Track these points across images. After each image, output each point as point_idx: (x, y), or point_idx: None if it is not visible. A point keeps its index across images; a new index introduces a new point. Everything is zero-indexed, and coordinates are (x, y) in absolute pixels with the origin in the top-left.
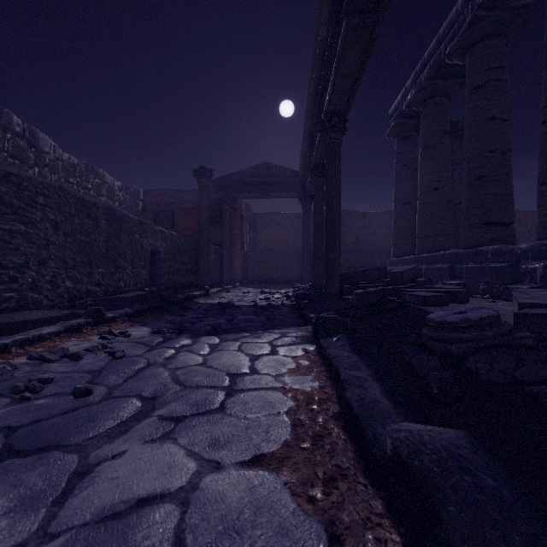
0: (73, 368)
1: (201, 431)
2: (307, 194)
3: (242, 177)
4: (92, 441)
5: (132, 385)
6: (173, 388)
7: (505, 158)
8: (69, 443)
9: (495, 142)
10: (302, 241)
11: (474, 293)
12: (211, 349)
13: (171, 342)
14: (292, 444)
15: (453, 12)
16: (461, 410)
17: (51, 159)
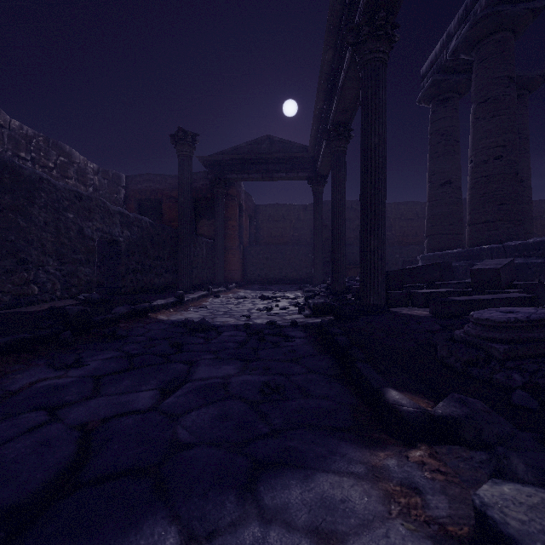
0: None
1: None
2: (319, 174)
3: (238, 154)
4: None
5: None
6: None
7: None
8: None
9: None
10: (309, 236)
11: None
12: None
13: None
14: None
15: None
16: None
17: None
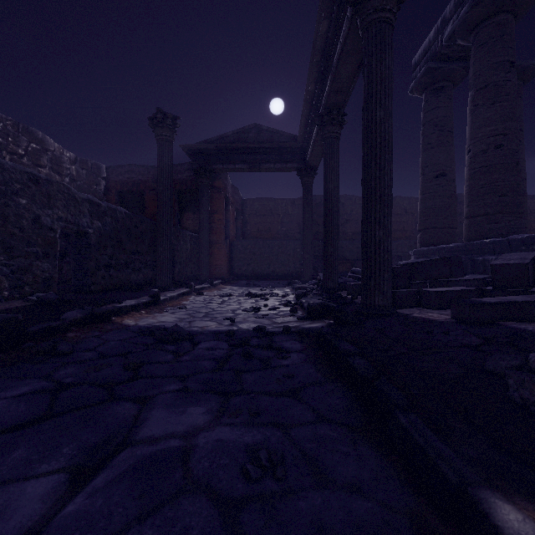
0: None
1: None
2: (308, 164)
3: (224, 143)
4: None
5: None
6: None
7: None
8: None
9: None
10: (297, 230)
11: None
12: None
13: None
14: None
15: None
16: None
17: None
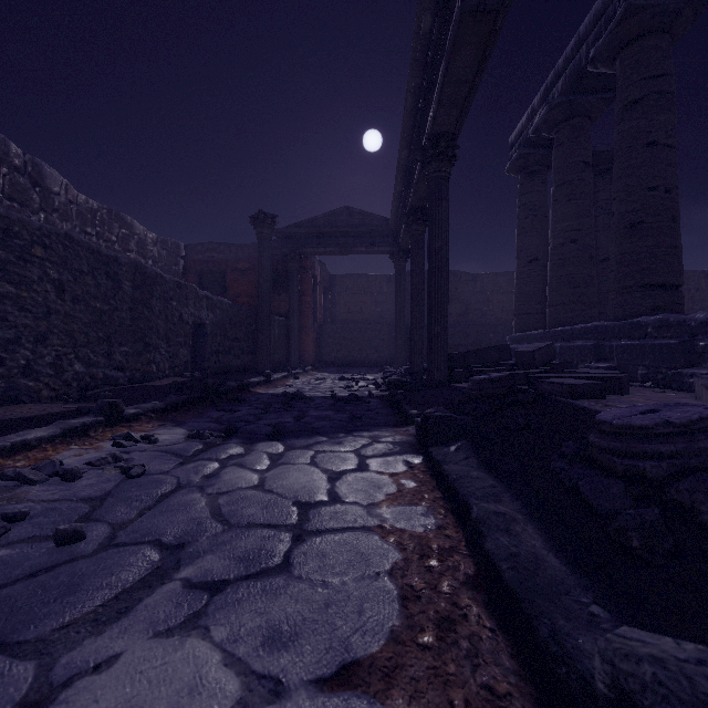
0: (63, 494)
1: (251, 611)
2: (401, 249)
3: (315, 226)
4: (68, 631)
5: (149, 523)
6: (211, 528)
7: (670, 198)
8: (26, 637)
9: (656, 176)
10: (393, 311)
11: (630, 380)
12: (272, 461)
13: (214, 451)
14: (404, 638)
15: (598, 2)
16: (688, 580)
17: (62, 202)
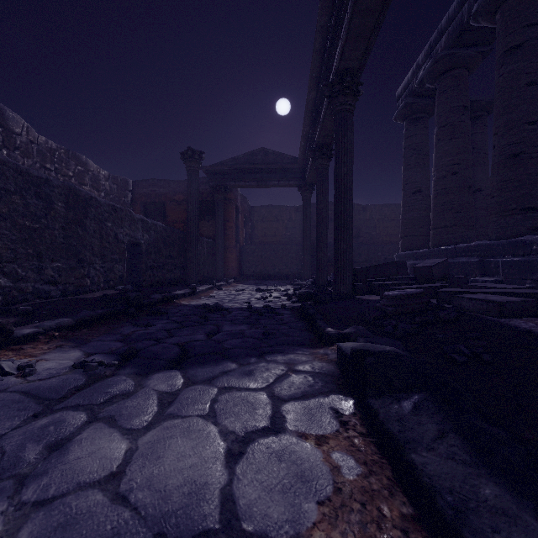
0: None
1: None
2: (307, 182)
3: (236, 164)
4: None
5: None
6: None
7: None
8: None
9: (536, 111)
10: (300, 235)
11: None
12: (160, 407)
13: (92, 390)
14: None
15: None
16: None
17: (23, 141)
